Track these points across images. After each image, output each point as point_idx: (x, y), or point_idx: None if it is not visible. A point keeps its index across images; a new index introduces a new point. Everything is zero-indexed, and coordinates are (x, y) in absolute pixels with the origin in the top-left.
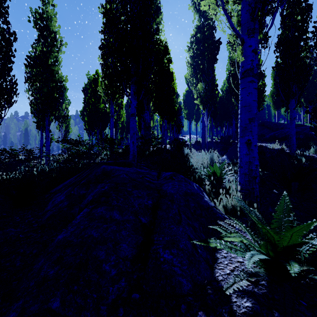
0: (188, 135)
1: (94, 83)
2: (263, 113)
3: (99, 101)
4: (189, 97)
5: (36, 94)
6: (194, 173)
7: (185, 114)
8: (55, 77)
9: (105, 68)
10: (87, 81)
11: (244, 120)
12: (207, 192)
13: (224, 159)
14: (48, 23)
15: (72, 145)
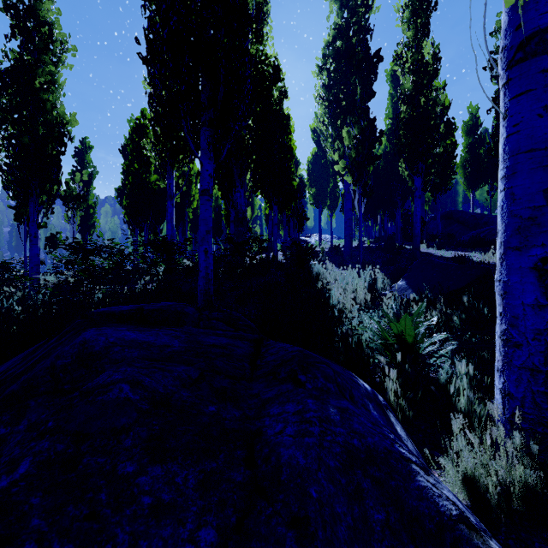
0: (317, 234)
1: (138, 135)
2: (444, 196)
3: (148, 168)
4: (318, 165)
5: (8, 148)
6: (349, 335)
7: (312, 197)
8: (48, 114)
9: (155, 102)
10: (130, 134)
11: (526, 196)
12: (392, 403)
13: (402, 289)
14: (33, 2)
15: (74, 257)
